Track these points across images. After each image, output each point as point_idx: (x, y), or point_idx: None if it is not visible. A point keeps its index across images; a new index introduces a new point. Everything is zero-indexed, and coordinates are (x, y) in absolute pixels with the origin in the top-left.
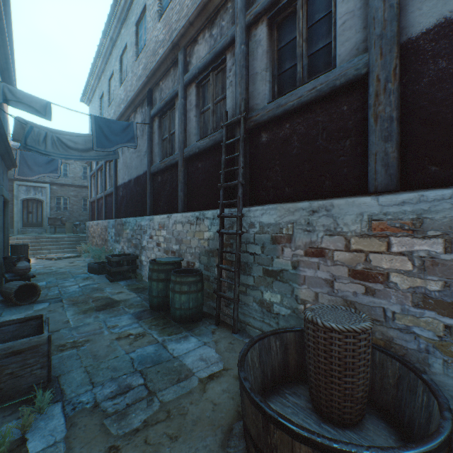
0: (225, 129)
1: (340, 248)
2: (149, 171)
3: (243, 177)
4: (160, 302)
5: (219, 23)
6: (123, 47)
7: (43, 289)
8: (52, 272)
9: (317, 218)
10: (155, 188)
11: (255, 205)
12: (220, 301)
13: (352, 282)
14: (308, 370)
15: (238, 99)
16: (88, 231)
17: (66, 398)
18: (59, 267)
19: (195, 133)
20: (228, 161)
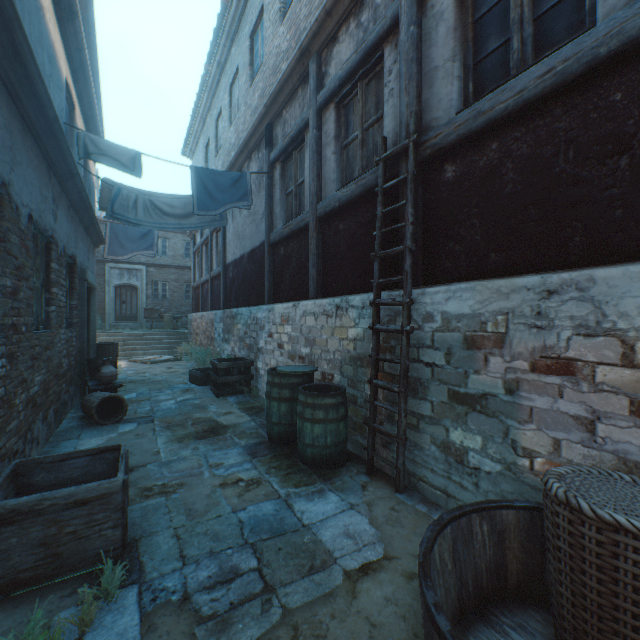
0: (382, 166)
1: (609, 359)
2: (268, 241)
3: (412, 239)
4: (282, 432)
5: (372, 2)
6: (233, 72)
7: (132, 404)
8: (145, 380)
9: (558, 304)
10: (276, 265)
11: (434, 285)
12: (374, 438)
13: (639, 427)
14: (554, 593)
15: (403, 115)
16: (190, 326)
17: (144, 578)
18: (154, 374)
19: (333, 179)
20: (386, 217)
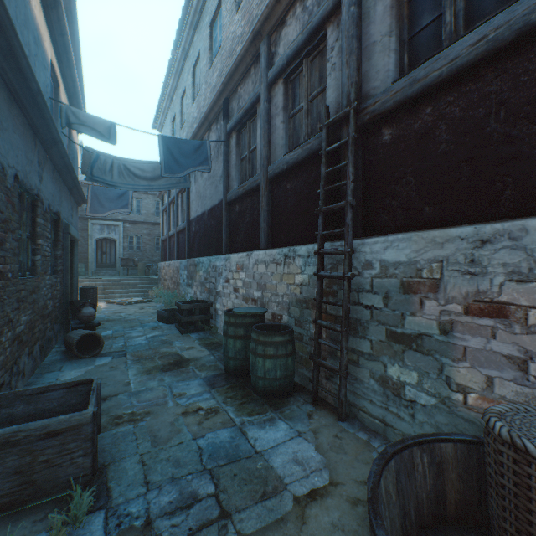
0: (325, 131)
1: None
2: (225, 200)
3: (353, 195)
4: (237, 366)
5: None
6: (196, 57)
7: (108, 340)
8: (121, 319)
9: (490, 252)
10: (232, 220)
11: (372, 236)
12: (318, 372)
13: None
14: (496, 527)
15: (344, 85)
16: (160, 272)
17: (111, 503)
18: (128, 314)
19: (281, 144)
20: (329, 176)
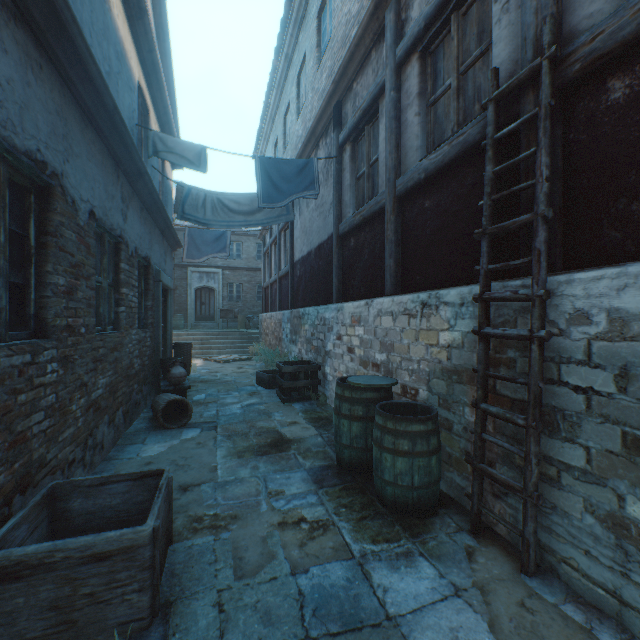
0: (492, 109)
1: None
2: (336, 233)
3: (547, 202)
4: (354, 457)
5: None
6: (300, 61)
7: (199, 406)
8: (216, 380)
9: None
10: (345, 259)
11: (586, 268)
12: (481, 484)
13: None
14: None
15: (529, 27)
16: (260, 326)
17: None
18: (224, 374)
19: (416, 146)
20: (496, 180)
